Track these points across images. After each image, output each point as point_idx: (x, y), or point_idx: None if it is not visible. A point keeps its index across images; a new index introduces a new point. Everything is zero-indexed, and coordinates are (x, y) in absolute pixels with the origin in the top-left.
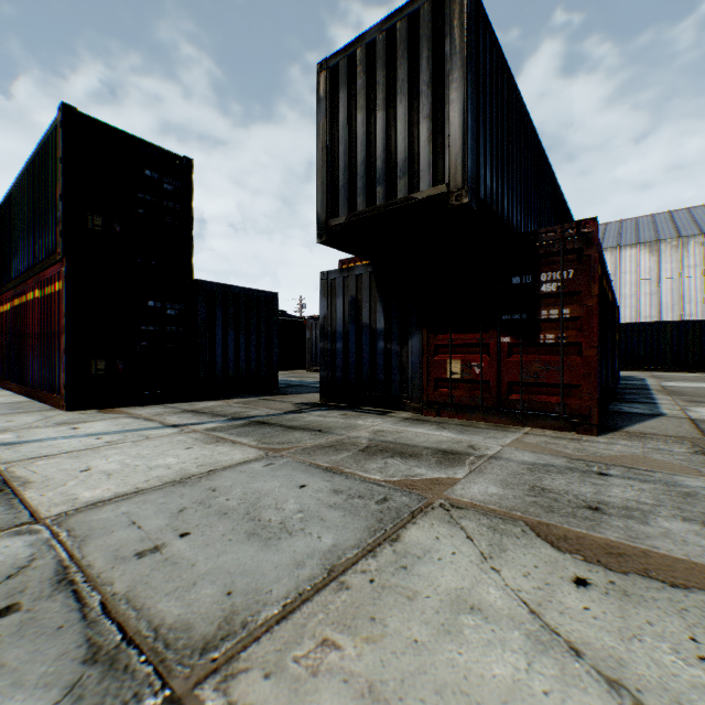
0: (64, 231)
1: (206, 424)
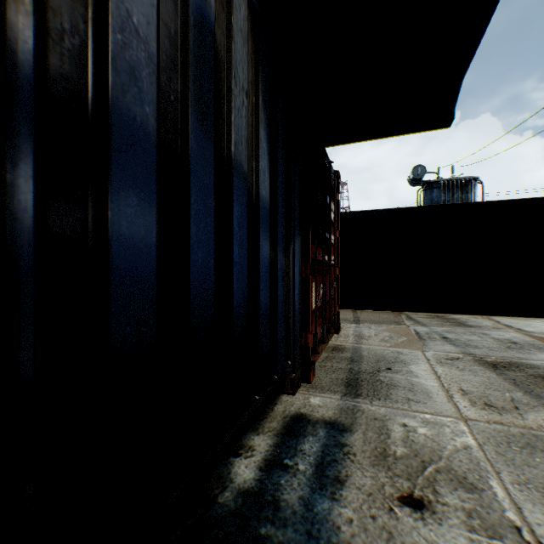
0: None
1: None
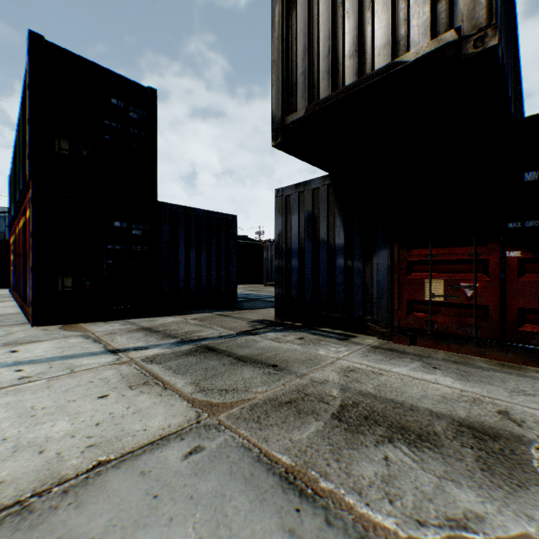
0: (31, 154)
1: (149, 350)
